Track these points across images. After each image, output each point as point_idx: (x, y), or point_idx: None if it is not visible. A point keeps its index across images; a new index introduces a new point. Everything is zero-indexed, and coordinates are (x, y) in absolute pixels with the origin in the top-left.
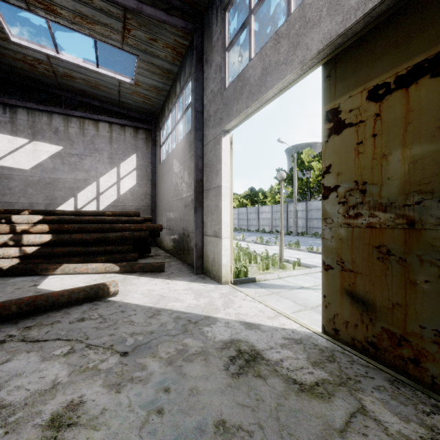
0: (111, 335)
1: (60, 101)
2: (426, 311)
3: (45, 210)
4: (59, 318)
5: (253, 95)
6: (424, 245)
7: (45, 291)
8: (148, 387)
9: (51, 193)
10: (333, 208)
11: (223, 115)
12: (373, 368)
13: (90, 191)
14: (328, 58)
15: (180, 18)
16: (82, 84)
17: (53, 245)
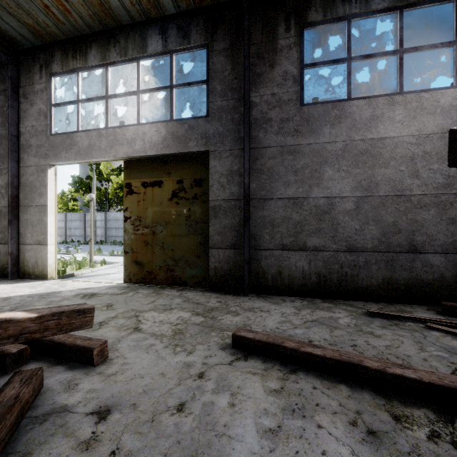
0: None
1: None
2: (157, 260)
3: None
4: None
5: (81, 155)
6: (157, 239)
7: None
8: None
9: None
10: (129, 226)
11: (49, 153)
12: (143, 286)
13: None
14: (127, 160)
15: None
16: None
17: None
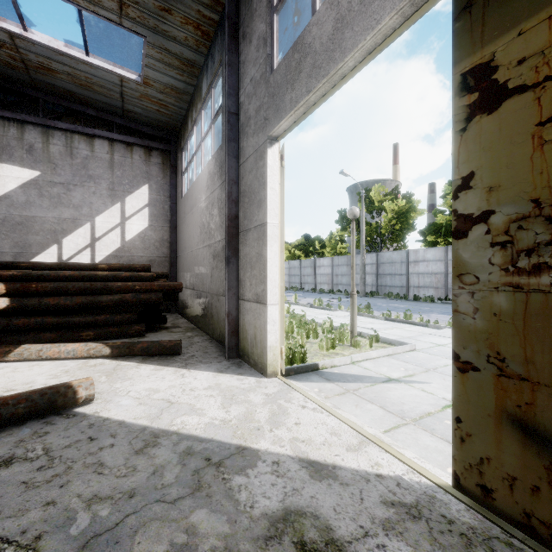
0: (47, 504)
1: (37, 106)
2: None
3: (4, 262)
4: None
5: (319, 69)
6: None
7: None
8: None
9: (22, 238)
10: (478, 255)
11: (268, 113)
12: None
13: (81, 235)
14: None
15: None
16: (67, 82)
17: (12, 315)
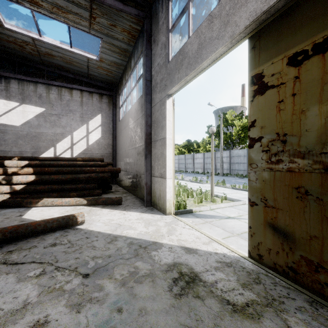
0: (76, 258)
1: (43, 74)
2: None
3: (31, 157)
4: (36, 243)
5: (191, 65)
6: None
7: (27, 220)
8: (104, 307)
9: (36, 144)
10: (257, 155)
11: (167, 83)
12: (293, 289)
13: (66, 142)
14: (253, 33)
15: (134, 7)
16: (59, 61)
17: (36, 184)
